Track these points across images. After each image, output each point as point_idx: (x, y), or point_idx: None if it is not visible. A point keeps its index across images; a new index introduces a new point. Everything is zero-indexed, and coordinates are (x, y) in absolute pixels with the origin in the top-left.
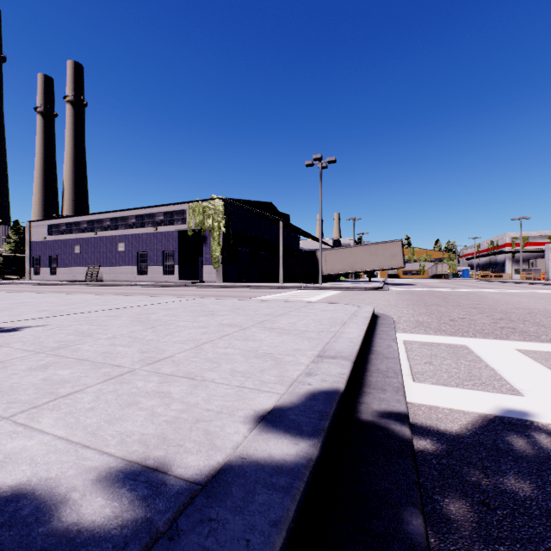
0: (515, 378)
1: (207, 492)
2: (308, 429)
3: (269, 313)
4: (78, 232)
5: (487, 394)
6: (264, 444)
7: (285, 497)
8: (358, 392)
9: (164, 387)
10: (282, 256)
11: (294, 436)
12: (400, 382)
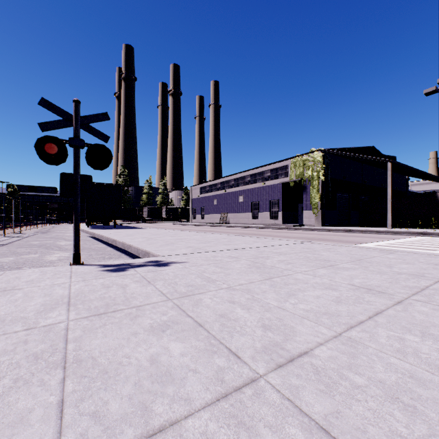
0: None
1: None
2: None
3: (416, 273)
4: (215, 190)
5: None
6: None
7: None
8: None
9: None
10: (391, 199)
11: None
12: None
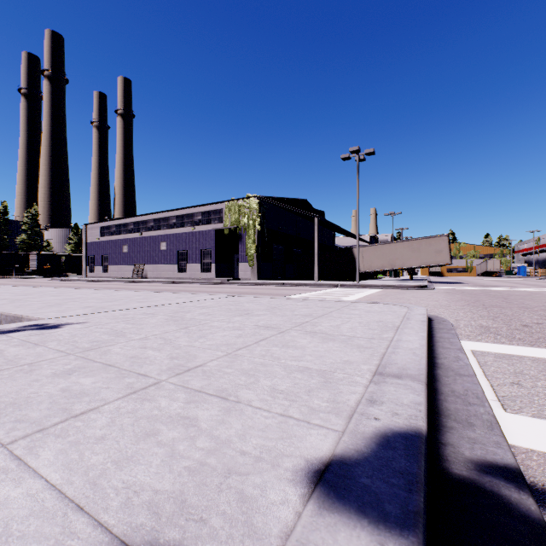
0: None
1: None
2: (394, 510)
3: (307, 314)
4: (126, 232)
5: None
6: (330, 539)
7: None
8: (435, 425)
9: (190, 410)
10: (317, 253)
11: (374, 523)
12: (490, 413)
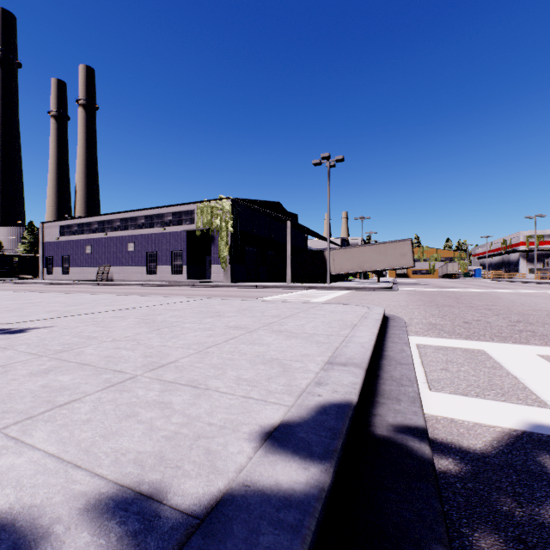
0: (540, 387)
1: (204, 530)
2: (319, 450)
3: (276, 315)
4: (89, 232)
5: (512, 406)
6: (270, 468)
7: (294, 539)
8: (371, 402)
9: (165, 397)
10: (290, 255)
11: (303, 458)
12: (416, 392)
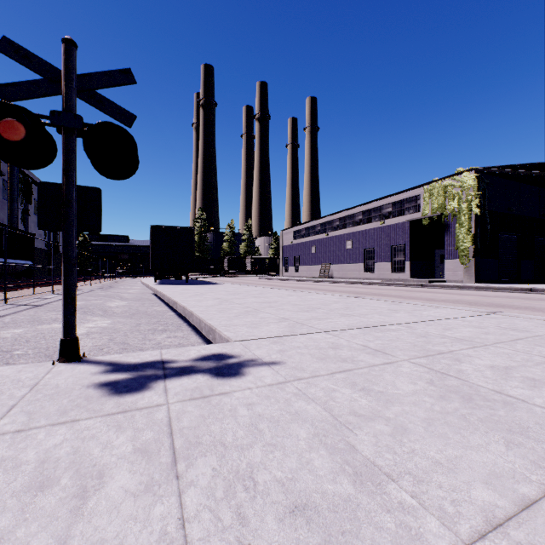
0: None
1: None
2: None
3: None
4: (314, 234)
5: None
6: None
7: None
8: None
9: None
10: None
11: None
12: None
